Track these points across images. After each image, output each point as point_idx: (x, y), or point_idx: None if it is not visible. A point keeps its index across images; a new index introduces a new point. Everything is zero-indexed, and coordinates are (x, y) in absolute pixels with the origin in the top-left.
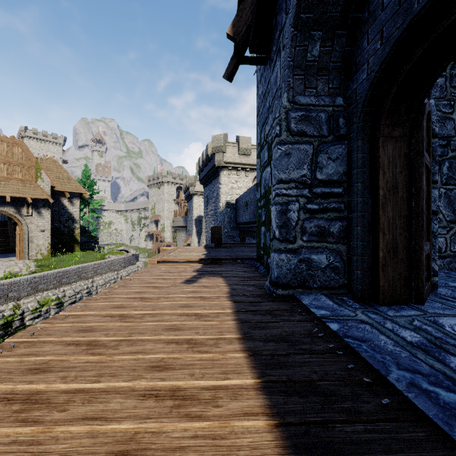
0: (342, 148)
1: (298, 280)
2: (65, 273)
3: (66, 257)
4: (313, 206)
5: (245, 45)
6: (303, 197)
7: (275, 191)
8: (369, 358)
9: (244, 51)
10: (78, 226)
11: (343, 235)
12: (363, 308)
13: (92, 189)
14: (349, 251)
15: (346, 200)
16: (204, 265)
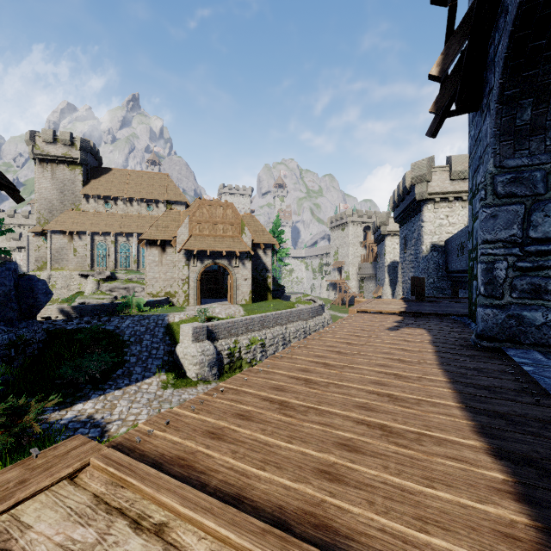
0: None
1: (506, 334)
2: (266, 318)
3: (263, 304)
4: (525, 264)
5: (450, 102)
6: (513, 255)
7: (480, 250)
8: (544, 384)
9: (449, 107)
10: (270, 275)
11: None
12: None
13: (279, 238)
14: None
15: None
16: (404, 318)
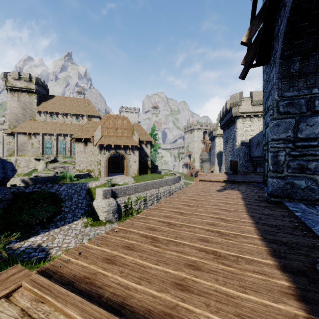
0: (317, 118)
1: (285, 194)
2: (146, 184)
3: (145, 176)
4: (295, 153)
5: (253, 59)
6: (288, 148)
7: (270, 145)
8: (308, 223)
9: (252, 62)
10: (149, 159)
11: (318, 170)
12: None
13: (155, 137)
14: None
15: None
16: (226, 184)
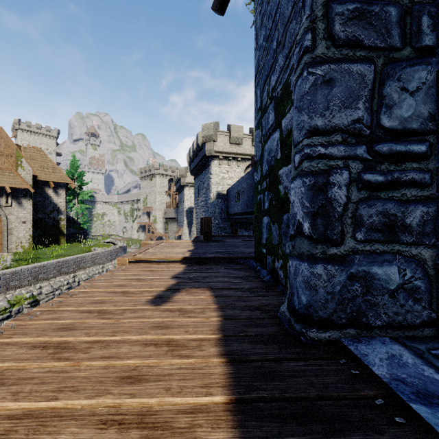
0: (427, 71)
1: (348, 313)
2: (42, 268)
3: (49, 250)
4: (375, 176)
5: None
6: (357, 159)
7: (302, 151)
8: None
9: None
10: (63, 218)
11: (429, 230)
12: None
13: (82, 179)
14: None
15: (434, 166)
16: (187, 266)
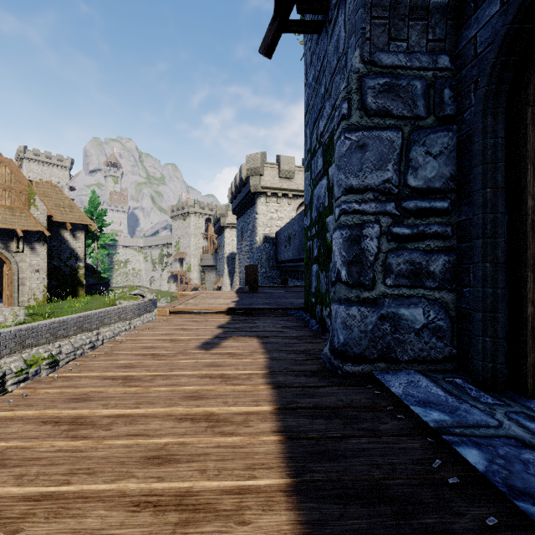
0: (448, 137)
1: (379, 349)
2: (61, 324)
3: (66, 303)
4: (403, 229)
5: (290, 0)
6: (387, 214)
7: (340, 206)
8: None
9: (288, 11)
10: (82, 265)
11: (450, 276)
12: (503, 406)
13: (102, 220)
14: (461, 302)
15: (455, 220)
16: (233, 317)
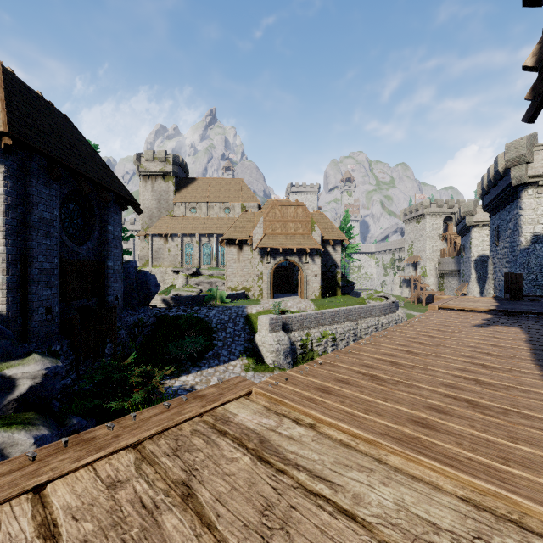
0: None
1: None
2: (336, 313)
3: (332, 299)
4: None
5: None
6: None
7: None
8: None
9: None
10: (339, 271)
11: None
12: None
13: (348, 233)
14: None
15: None
16: (494, 316)
